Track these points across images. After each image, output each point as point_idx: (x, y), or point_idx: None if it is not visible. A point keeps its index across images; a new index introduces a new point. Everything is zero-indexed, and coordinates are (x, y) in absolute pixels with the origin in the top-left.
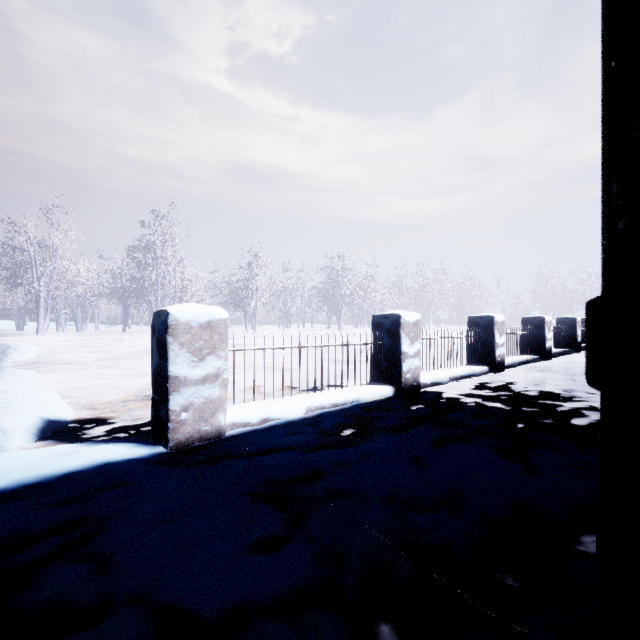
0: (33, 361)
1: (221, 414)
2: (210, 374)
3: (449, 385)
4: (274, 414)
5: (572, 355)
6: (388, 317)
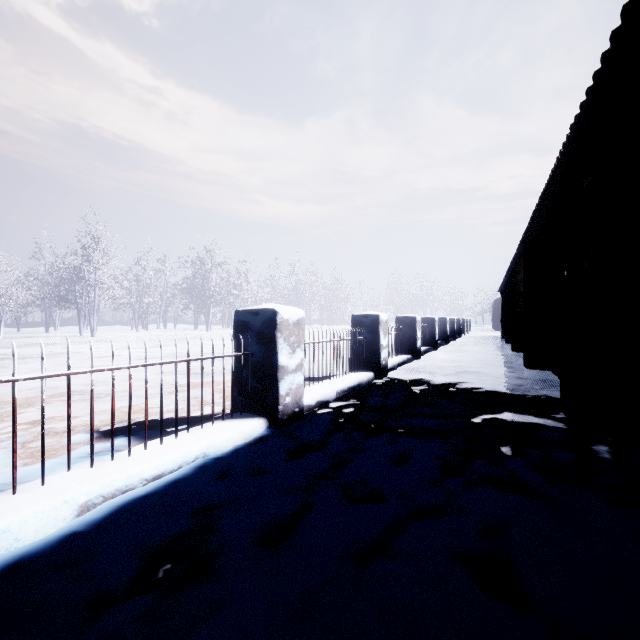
0: None
1: None
2: None
3: (337, 402)
4: None
5: (433, 352)
6: (258, 313)
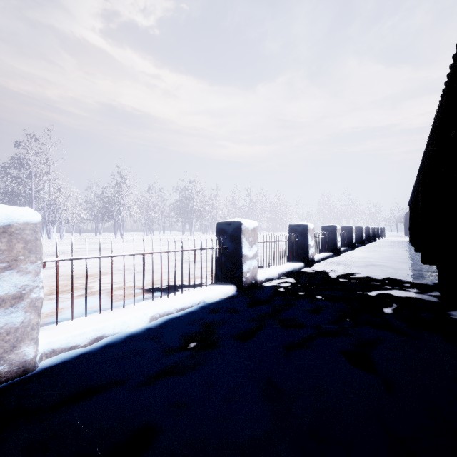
0: None
1: (27, 345)
2: (7, 295)
3: (279, 280)
4: (110, 330)
5: (350, 252)
6: (231, 224)
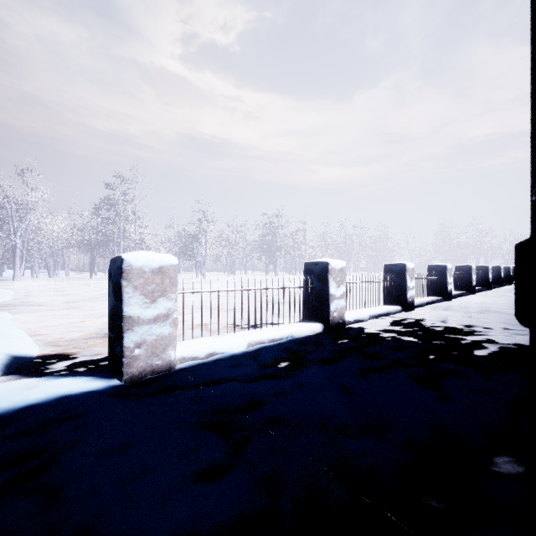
0: (7, 303)
1: (171, 350)
2: (161, 314)
3: (369, 322)
4: (219, 349)
5: (468, 296)
6: (318, 264)
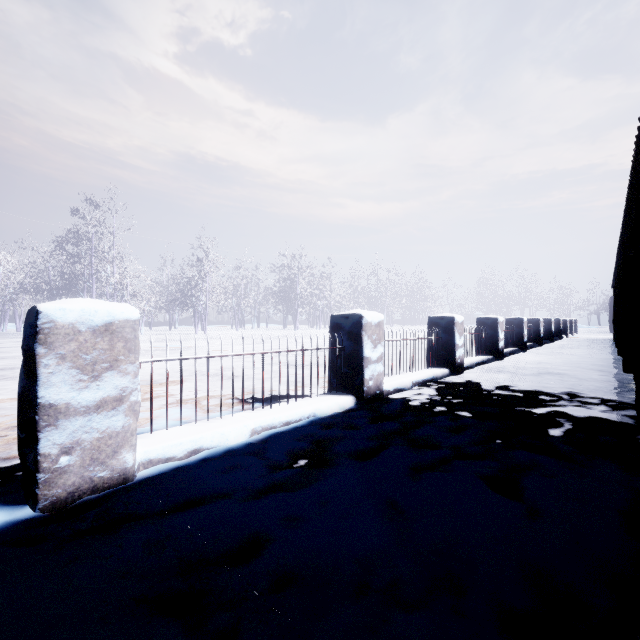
0: None
1: (127, 451)
2: (109, 397)
3: (412, 391)
4: (208, 442)
5: (520, 354)
6: (348, 317)
